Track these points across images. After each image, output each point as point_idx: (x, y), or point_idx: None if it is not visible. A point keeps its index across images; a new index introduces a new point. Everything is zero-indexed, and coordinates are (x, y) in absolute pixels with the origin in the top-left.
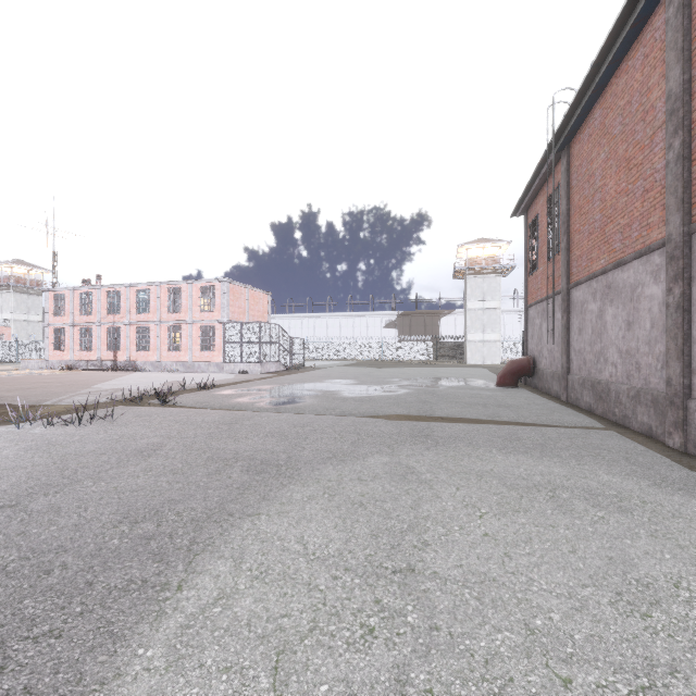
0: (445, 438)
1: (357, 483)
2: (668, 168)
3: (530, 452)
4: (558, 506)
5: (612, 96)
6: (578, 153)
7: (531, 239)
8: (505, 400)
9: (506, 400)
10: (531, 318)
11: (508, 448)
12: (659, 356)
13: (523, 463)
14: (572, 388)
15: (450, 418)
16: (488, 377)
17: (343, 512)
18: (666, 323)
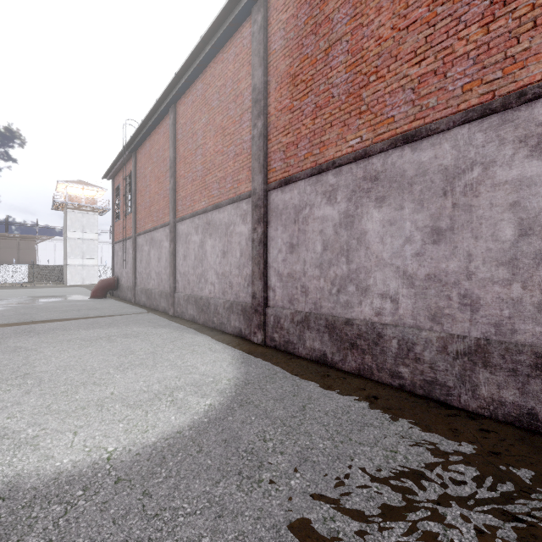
0: (45, 330)
1: None
2: (170, 191)
3: (103, 327)
4: (109, 341)
5: (153, 141)
6: (140, 160)
7: (116, 198)
8: (95, 306)
9: (96, 306)
10: (116, 251)
11: (90, 327)
12: (168, 275)
13: (97, 332)
14: (137, 294)
15: (50, 320)
16: (85, 293)
17: None
18: (169, 260)
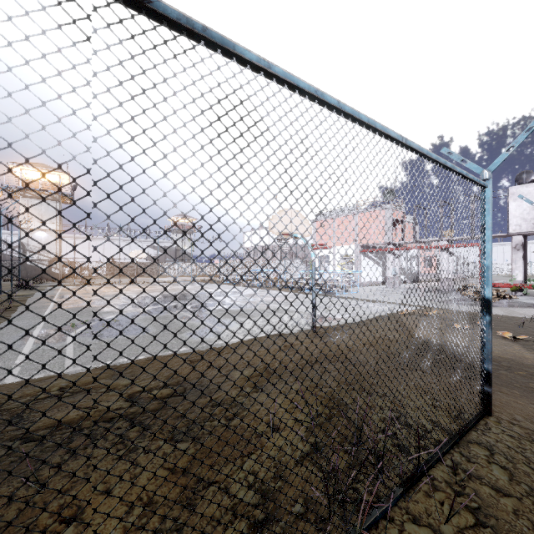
0: None
1: None
2: None
3: None
4: None
5: None
6: None
7: None
8: None
9: None
10: None
11: None
12: None
13: None
14: None
15: None
16: None
17: None
18: None
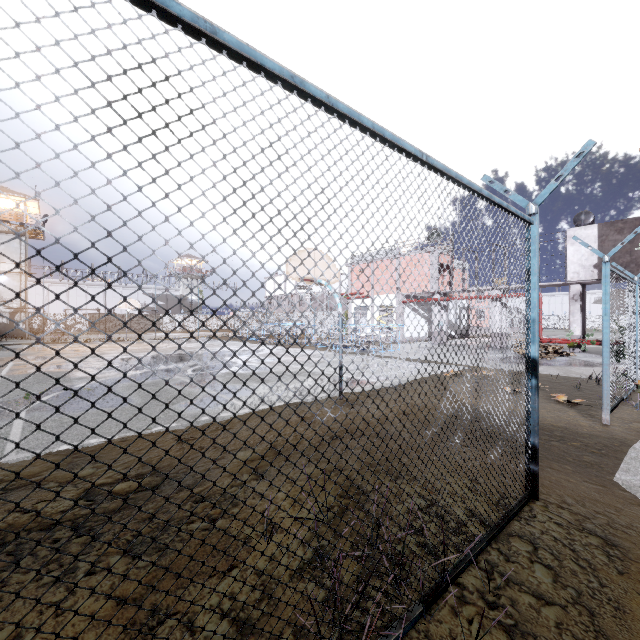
0: None
1: None
2: None
3: None
4: None
5: None
6: None
7: None
8: None
9: None
10: None
11: None
12: None
13: None
14: None
15: None
16: None
17: None
18: None
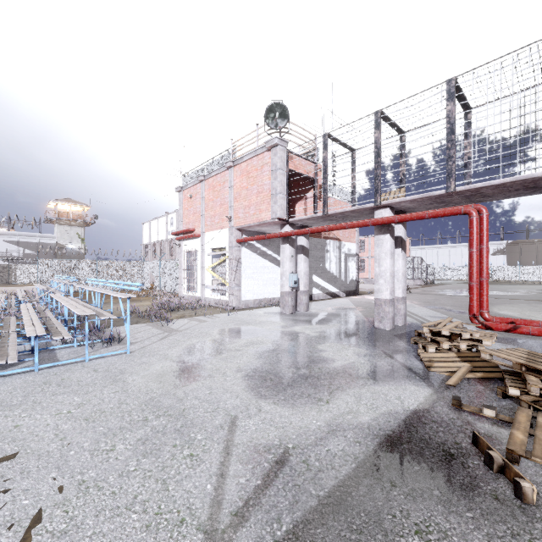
0: None
1: (518, 306)
2: None
3: None
4: None
5: None
6: None
7: None
8: None
9: None
10: None
11: None
12: None
13: None
14: None
15: None
16: None
17: (518, 308)
18: None
